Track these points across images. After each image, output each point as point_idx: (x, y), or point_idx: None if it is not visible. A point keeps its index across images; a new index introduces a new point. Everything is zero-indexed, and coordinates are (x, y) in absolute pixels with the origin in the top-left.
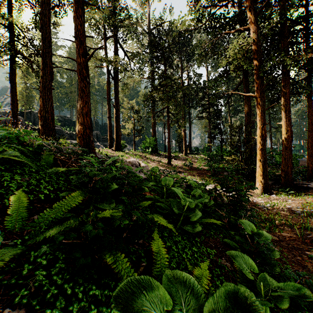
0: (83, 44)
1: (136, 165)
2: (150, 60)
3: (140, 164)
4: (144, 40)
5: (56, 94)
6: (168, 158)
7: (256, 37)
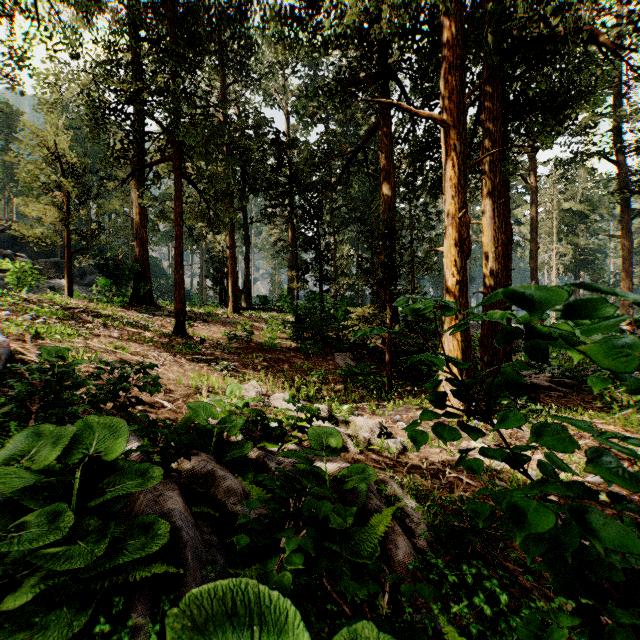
0: None
1: None
2: None
3: None
4: None
5: None
6: (178, 316)
7: None
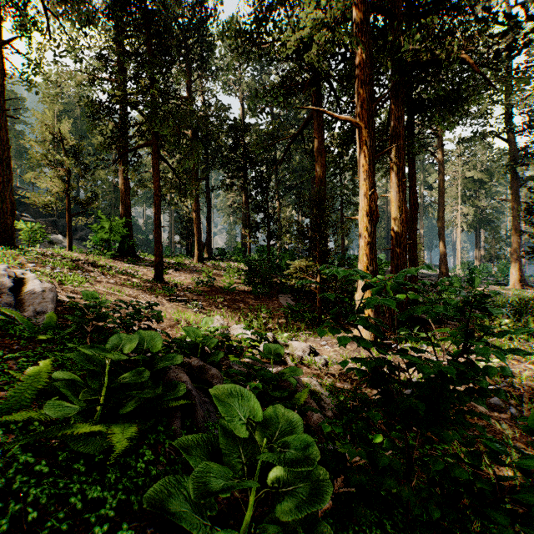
0: None
1: None
2: (105, 8)
3: (25, 284)
4: None
5: None
6: (157, 266)
7: None
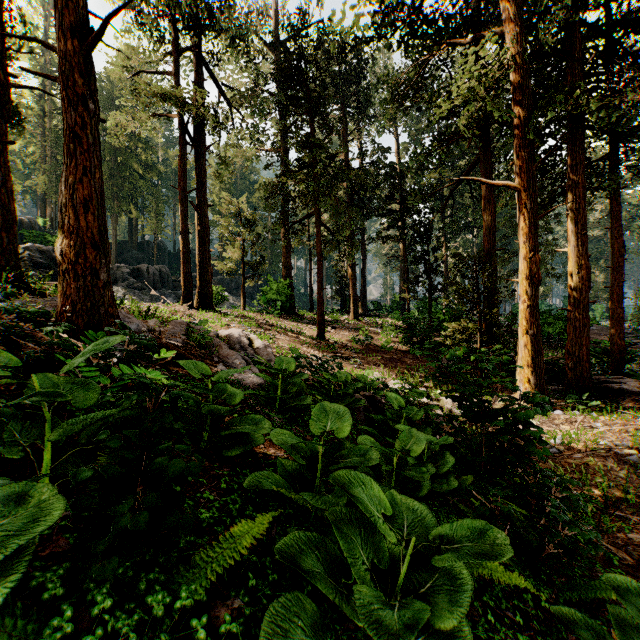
0: (78, 2)
1: (241, 345)
2: (279, 105)
3: (253, 342)
4: (266, 68)
5: None
6: (320, 325)
7: (518, 53)
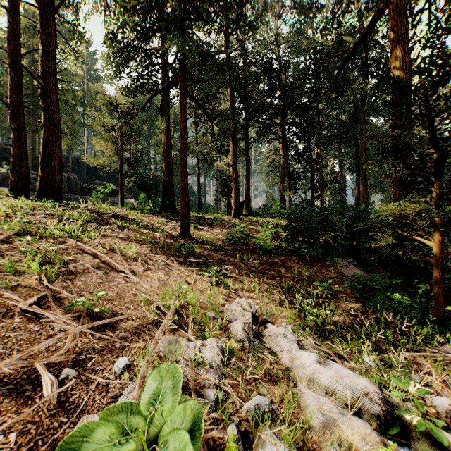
0: None
1: None
2: None
3: None
4: None
5: None
6: (182, 219)
7: None
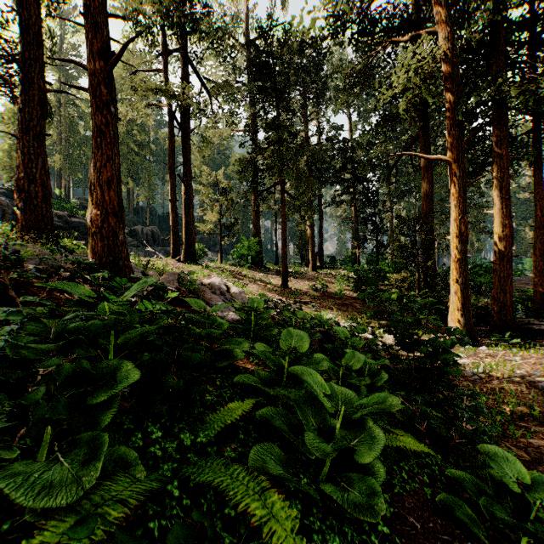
0: (103, 32)
1: (221, 291)
2: (250, 94)
3: (230, 289)
4: (239, 62)
5: (77, 158)
6: (283, 276)
7: (450, 48)
